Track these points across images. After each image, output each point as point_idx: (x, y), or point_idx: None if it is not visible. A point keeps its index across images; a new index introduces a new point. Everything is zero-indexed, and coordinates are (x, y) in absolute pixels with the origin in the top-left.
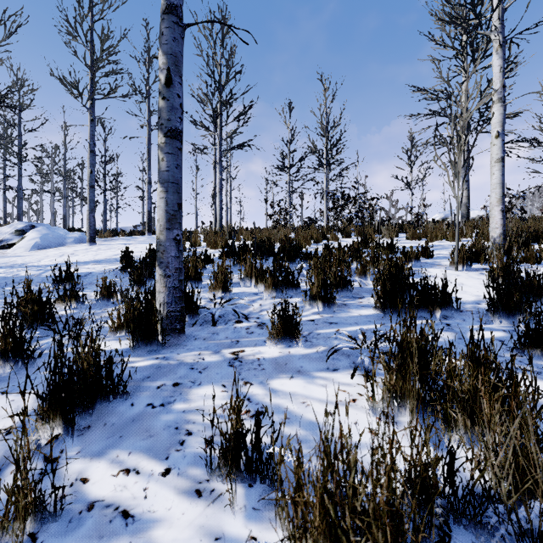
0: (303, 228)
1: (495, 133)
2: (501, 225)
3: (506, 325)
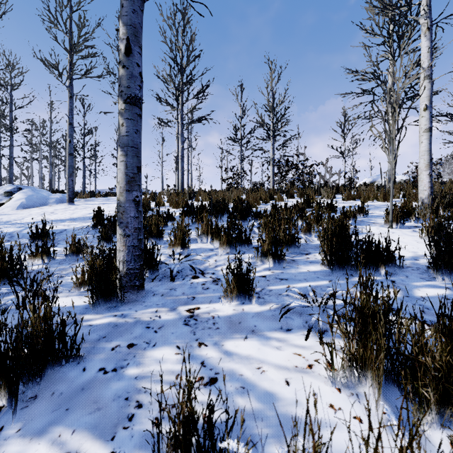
0: (253, 190)
1: (424, 106)
2: (428, 187)
3: (448, 282)
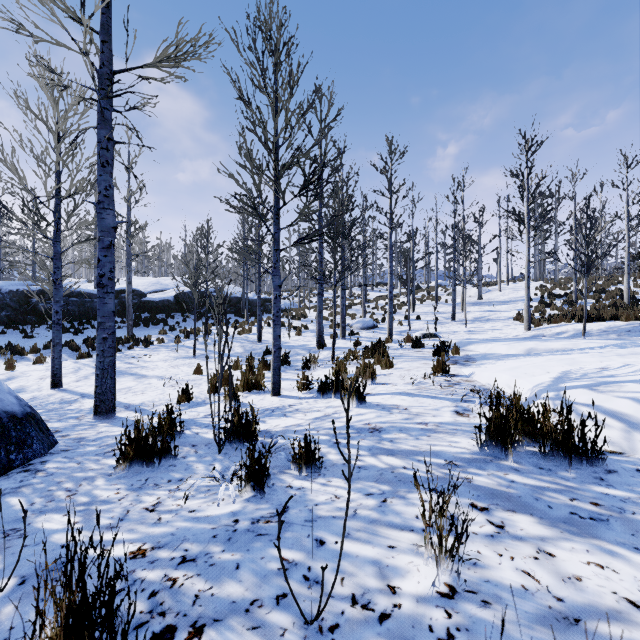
0: (608, 279)
1: None
2: None
3: None
